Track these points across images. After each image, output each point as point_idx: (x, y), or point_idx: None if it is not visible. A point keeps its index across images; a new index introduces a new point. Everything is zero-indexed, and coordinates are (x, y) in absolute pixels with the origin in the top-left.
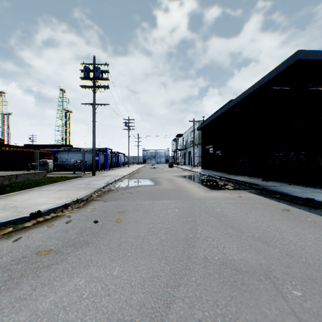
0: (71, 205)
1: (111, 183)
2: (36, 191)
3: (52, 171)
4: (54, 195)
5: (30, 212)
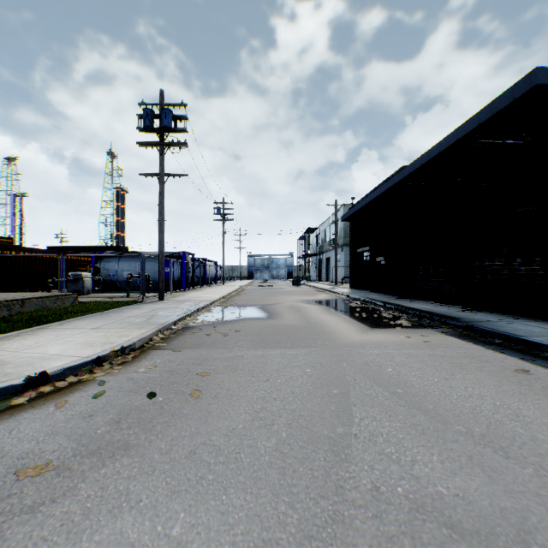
0: (109, 359)
1: (190, 315)
2: (52, 330)
3: (90, 293)
4: (82, 338)
5: (26, 375)
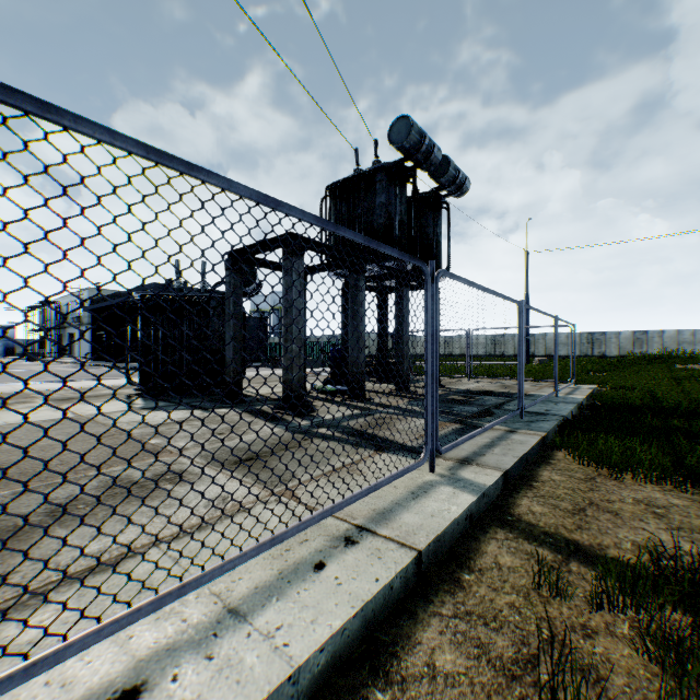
0: None
1: None
2: None
3: None
4: None
5: None
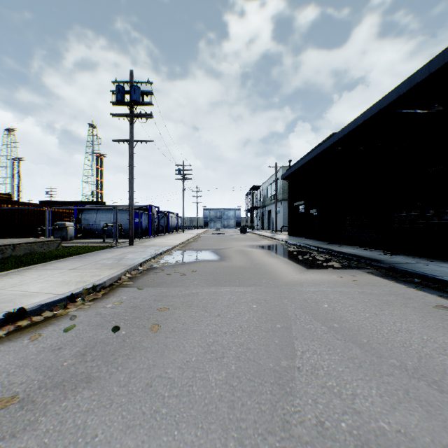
0: (82, 296)
1: (154, 258)
2: (36, 270)
3: (73, 239)
4: (60, 278)
5: (6, 311)
